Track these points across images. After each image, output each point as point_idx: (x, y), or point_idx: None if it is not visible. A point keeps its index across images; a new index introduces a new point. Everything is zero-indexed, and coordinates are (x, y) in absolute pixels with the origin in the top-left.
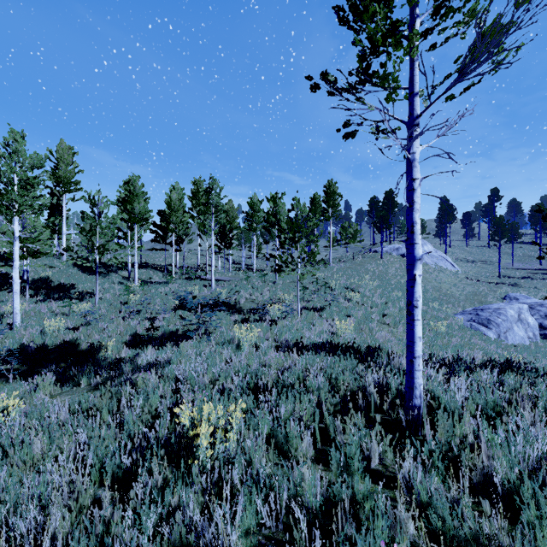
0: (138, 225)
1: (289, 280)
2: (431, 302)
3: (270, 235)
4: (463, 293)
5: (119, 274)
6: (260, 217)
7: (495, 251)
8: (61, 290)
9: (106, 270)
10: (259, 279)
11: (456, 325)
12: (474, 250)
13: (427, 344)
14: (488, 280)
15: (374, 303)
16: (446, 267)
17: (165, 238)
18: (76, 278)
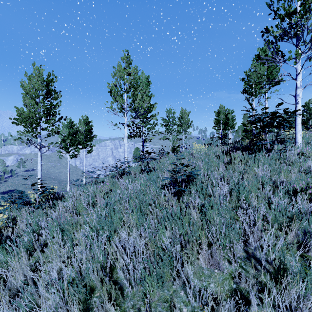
0: None
1: None
2: None
3: None
4: None
5: None
6: None
7: None
8: None
9: None
10: None
11: None
12: None
13: None
14: None
15: None
16: None
17: None
18: None
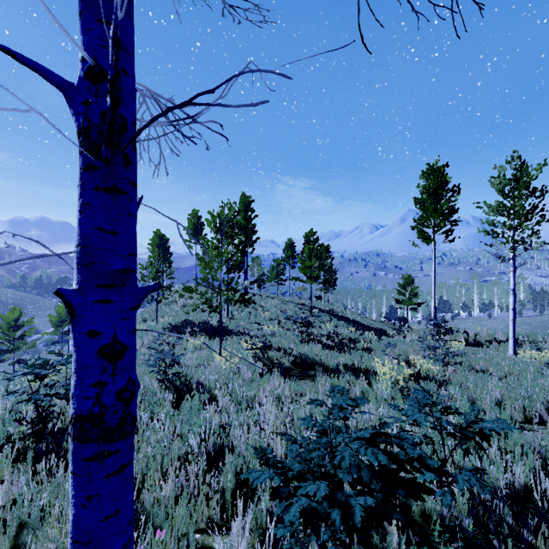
0: None
1: None
2: None
3: None
4: None
5: None
6: None
7: None
8: None
9: None
10: None
11: None
12: None
13: None
14: None
15: None
16: None
17: None
18: None
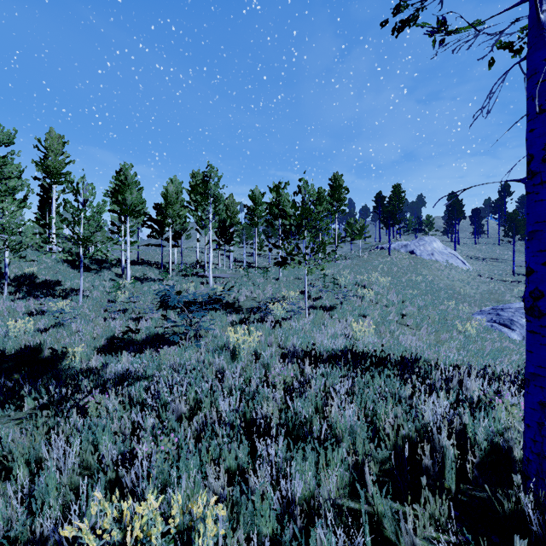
0: (132, 218)
1: (293, 277)
2: (445, 301)
3: (273, 228)
4: (478, 292)
5: (112, 271)
6: (262, 211)
7: (506, 249)
8: (46, 287)
9: (98, 267)
10: (261, 276)
11: (480, 326)
12: (484, 248)
13: (459, 349)
14: (502, 278)
15: (390, 302)
16: (457, 265)
17: (161, 232)
18: (64, 274)
